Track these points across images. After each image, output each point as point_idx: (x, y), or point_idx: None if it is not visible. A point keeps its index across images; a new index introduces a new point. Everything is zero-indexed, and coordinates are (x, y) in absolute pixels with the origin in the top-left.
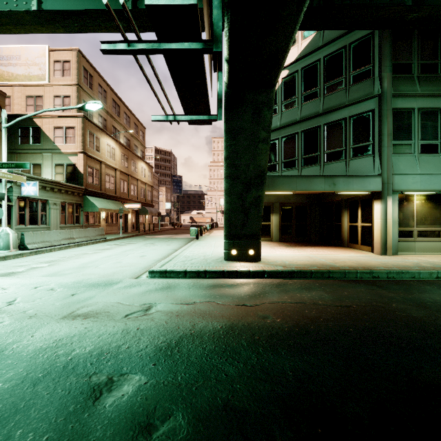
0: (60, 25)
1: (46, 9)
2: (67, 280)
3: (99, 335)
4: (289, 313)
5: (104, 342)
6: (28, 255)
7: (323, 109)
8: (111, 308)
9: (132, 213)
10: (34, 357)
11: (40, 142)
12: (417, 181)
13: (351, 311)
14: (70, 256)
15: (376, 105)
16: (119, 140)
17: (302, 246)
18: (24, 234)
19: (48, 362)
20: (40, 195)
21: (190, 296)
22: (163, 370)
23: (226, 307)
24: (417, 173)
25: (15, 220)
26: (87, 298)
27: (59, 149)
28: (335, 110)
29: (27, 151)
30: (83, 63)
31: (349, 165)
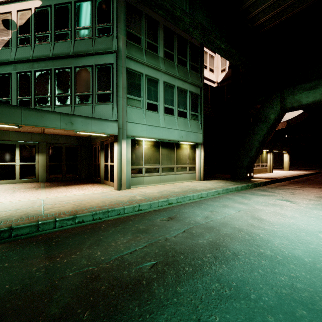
0: None
1: None
2: None
3: None
4: None
5: None
6: None
7: (73, 52)
8: None
9: None
10: None
11: None
12: (144, 130)
13: None
14: None
15: (115, 60)
16: None
17: (60, 186)
18: None
19: None
20: None
21: None
22: None
23: None
24: (144, 124)
25: None
26: None
27: None
28: (84, 55)
29: None
30: None
31: (95, 109)
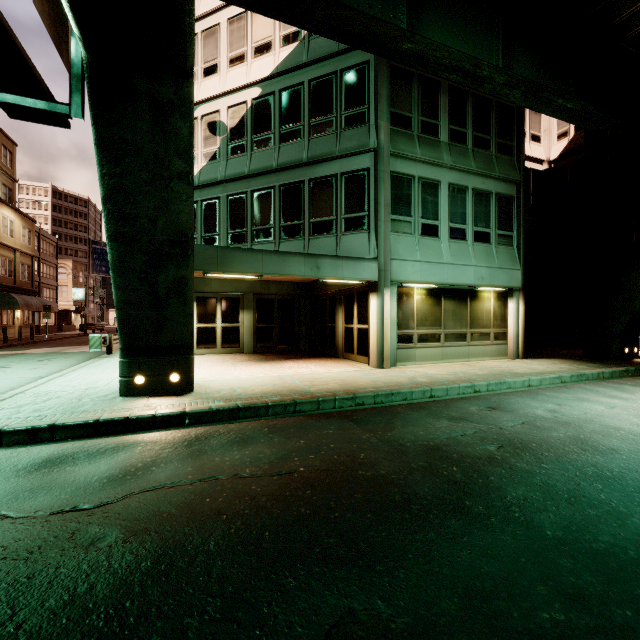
0: None
1: None
2: None
3: None
4: (167, 512)
5: None
6: None
7: (308, 157)
8: None
9: None
10: None
11: None
12: (417, 270)
13: (291, 483)
14: None
15: (372, 162)
16: None
17: (283, 359)
18: None
19: None
20: None
21: None
22: None
23: (16, 527)
24: (417, 260)
25: None
26: None
27: None
28: (323, 161)
29: None
30: None
31: (341, 243)
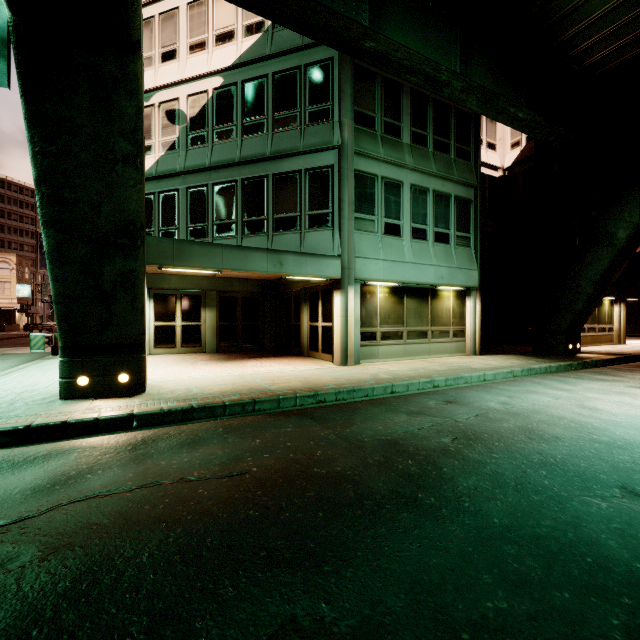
0: None
1: None
2: None
3: None
4: (98, 523)
5: None
6: None
7: (272, 152)
8: None
9: None
10: None
11: None
12: (380, 268)
13: (241, 485)
14: None
15: (336, 159)
16: None
17: (246, 358)
18: None
19: None
20: None
21: None
22: None
23: None
24: (380, 259)
25: None
26: None
27: None
28: (287, 156)
29: None
30: None
31: (305, 239)
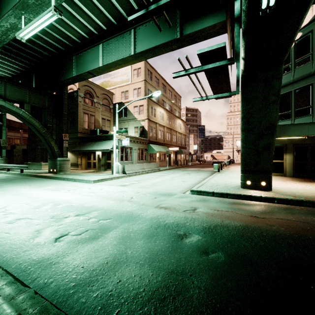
0: (143, 57)
1: (138, 52)
2: (150, 190)
3: (174, 217)
4: (292, 226)
5: (177, 220)
6: (126, 176)
7: None
8: (175, 206)
9: (173, 153)
10: (151, 220)
11: (127, 116)
12: None
13: None
14: (145, 178)
15: None
16: (166, 108)
17: None
18: (124, 166)
19: (157, 222)
20: (129, 145)
21: (218, 207)
22: (209, 236)
23: (243, 216)
24: None
25: (119, 158)
26: (162, 200)
27: (136, 118)
28: None
29: (122, 121)
30: (147, 66)
31: None
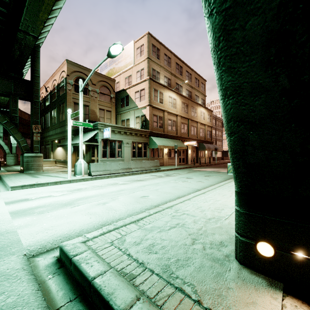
0: None
1: None
2: None
3: None
4: None
5: None
6: (89, 180)
7: None
8: None
9: (192, 149)
10: None
11: (129, 104)
12: None
13: None
14: (99, 185)
15: None
16: (179, 93)
17: None
18: (90, 164)
19: None
20: (117, 137)
21: None
22: None
23: None
24: None
25: (100, 154)
26: None
27: (137, 106)
28: None
29: (124, 112)
30: (152, 41)
31: None
